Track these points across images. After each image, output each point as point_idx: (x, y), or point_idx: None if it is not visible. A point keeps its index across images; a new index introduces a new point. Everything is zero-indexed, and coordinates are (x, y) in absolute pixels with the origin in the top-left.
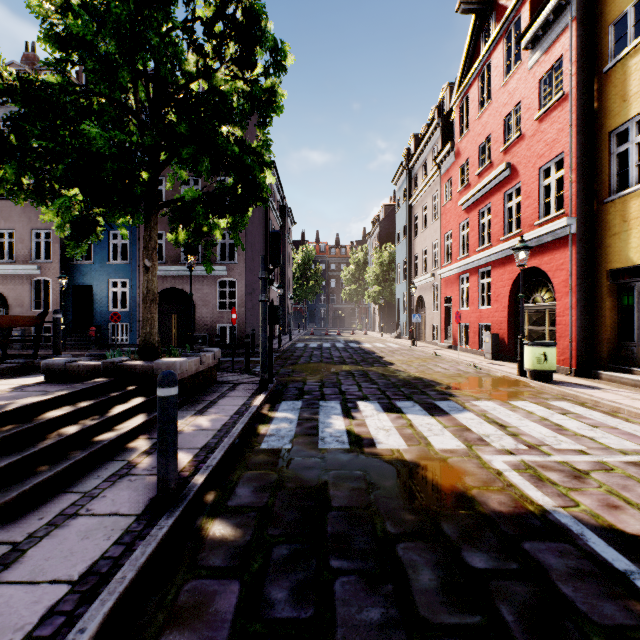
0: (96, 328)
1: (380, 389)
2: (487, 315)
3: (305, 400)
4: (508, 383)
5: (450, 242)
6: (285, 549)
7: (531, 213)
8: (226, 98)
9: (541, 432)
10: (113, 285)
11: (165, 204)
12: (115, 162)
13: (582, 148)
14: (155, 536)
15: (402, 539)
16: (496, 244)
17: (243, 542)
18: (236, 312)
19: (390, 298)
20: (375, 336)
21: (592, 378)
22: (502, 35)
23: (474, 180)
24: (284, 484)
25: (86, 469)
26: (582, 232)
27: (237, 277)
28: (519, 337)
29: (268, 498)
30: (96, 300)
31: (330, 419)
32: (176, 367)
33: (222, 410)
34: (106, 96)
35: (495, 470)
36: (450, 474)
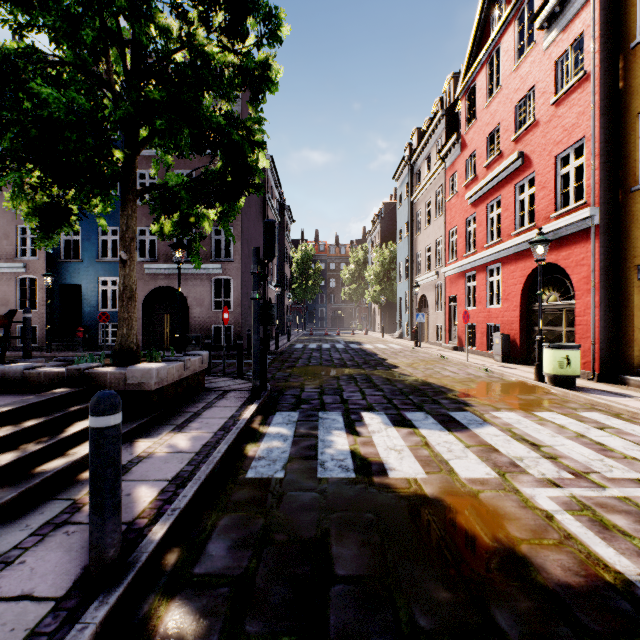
0: (84, 328)
1: (386, 397)
2: (496, 315)
3: (302, 411)
4: (526, 389)
5: (455, 238)
6: None
7: (546, 205)
8: (210, 61)
9: (583, 454)
10: (104, 284)
11: (145, 190)
12: (75, 131)
13: (606, 132)
14: None
15: None
16: (506, 239)
17: None
18: (231, 312)
19: (391, 298)
20: (376, 336)
21: (618, 384)
22: (513, 16)
23: (482, 172)
24: (272, 535)
25: (15, 514)
26: (606, 224)
27: (232, 275)
28: (537, 339)
29: (249, 560)
30: (85, 299)
31: (331, 436)
32: (152, 374)
33: (205, 425)
34: (77, 66)
35: (543, 511)
36: (486, 518)
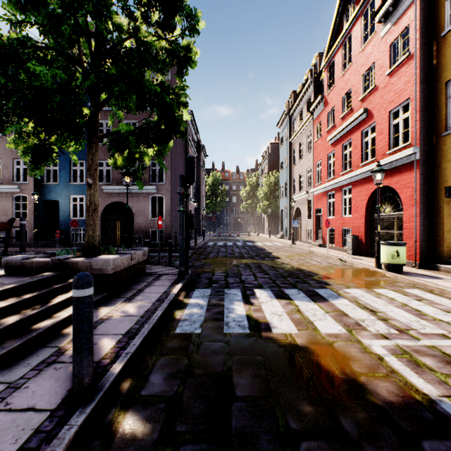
0: (61, 231)
1: (271, 278)
2: (349, 222)
3: (213, 288)
4: (369, 273)
5: (320, 168)
6: (190, 450)
7: (383, 145)
8: (149, 47)
9: (405, 317)
10: (74, 200)
11: (104, 135)
12: (57, 96)
13: (424, 95)
14: (61, 439)
15: (304, 437)
16: (356, 169)
17: (150, 441)
18: (163, 219)
19: (275, 210)
20: (265, 237)
21: (432, 270)
22: (360, 13)
23: (338, 122)
24: (193, 370)
25: (20, 356)
26: (424, 158)
27: (164, 194)
28: (376, 238)
29: (178, 386)
30: (61, 211)
31: (233, 305)
32: (110, 263)
33: (147, 297)
34: (57, 50)
35: (376, 355)
36: (338, 359)
